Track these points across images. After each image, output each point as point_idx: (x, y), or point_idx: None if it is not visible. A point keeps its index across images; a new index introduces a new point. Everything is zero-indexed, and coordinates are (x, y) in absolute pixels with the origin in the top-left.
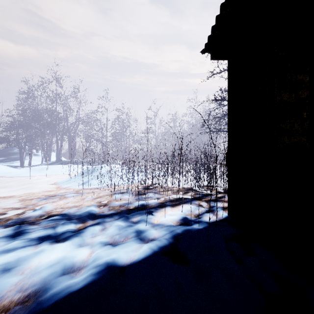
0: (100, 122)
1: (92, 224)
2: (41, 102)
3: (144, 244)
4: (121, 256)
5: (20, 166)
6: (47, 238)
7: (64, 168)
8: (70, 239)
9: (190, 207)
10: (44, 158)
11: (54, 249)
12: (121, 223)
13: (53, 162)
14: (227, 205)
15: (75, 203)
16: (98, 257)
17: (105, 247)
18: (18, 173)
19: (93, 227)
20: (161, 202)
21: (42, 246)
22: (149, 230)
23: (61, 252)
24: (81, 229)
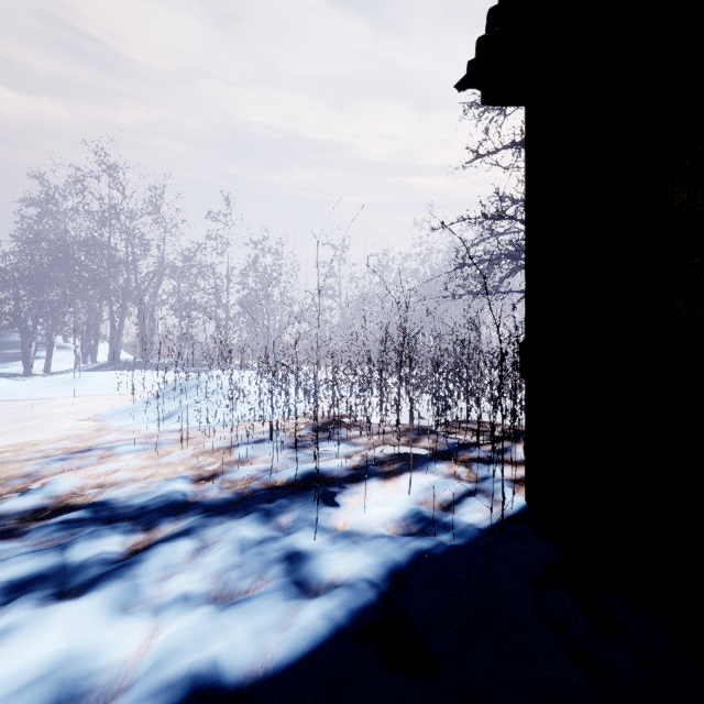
0: (212, 273)
1: (171, 537)
2: (75, 226)
3: (308, 600)
4: (239, 648)
5: (24, 374)
6: (32, 586)
7: (124, 378)
8: (100, 587)
9: (428, 482)
10: (82, 355)
11: (42, 627)
12: (249, 532)
13: (103, 364)
14: (519, 473)
15: (137, 471)
16: (169, 656)
17: (195, 615)
18: (12, 391)
19: (171, 546)
20: (354, 466)
21: (12, 614)
22: (322, 553)
23: (60, 638)
24: (136, 553)
